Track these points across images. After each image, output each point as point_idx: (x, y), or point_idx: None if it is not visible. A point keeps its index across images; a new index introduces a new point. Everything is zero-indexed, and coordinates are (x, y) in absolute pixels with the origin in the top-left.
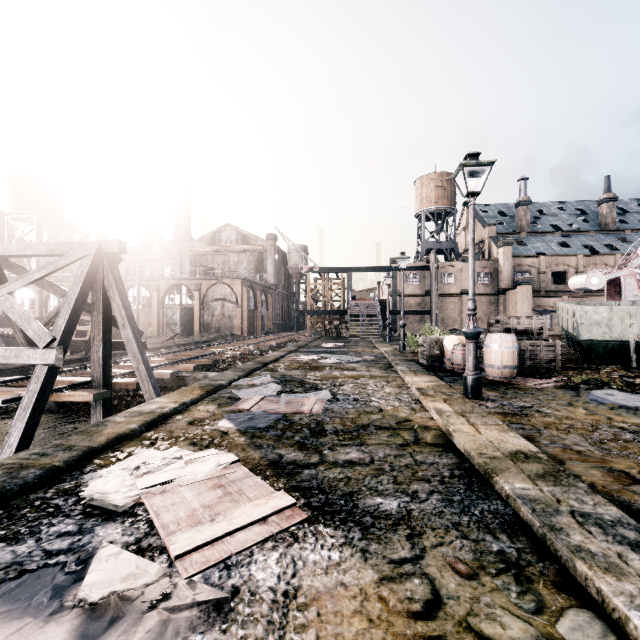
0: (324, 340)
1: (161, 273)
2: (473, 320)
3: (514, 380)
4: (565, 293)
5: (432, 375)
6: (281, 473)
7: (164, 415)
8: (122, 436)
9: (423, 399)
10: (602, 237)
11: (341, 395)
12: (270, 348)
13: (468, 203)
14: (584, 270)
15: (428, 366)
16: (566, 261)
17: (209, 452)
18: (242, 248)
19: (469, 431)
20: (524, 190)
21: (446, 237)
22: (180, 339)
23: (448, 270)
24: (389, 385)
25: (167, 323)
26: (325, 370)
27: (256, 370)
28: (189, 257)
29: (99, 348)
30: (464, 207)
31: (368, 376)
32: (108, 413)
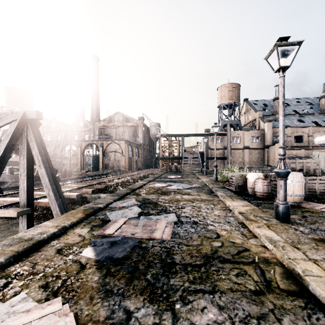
0: (169, 173)
1: (83, 138)
2: (283, 163)
3: (302, 204)
4: (302, 147)
5: (244, 200)
6: None
7: (40, 242)
8: None
9: (249, 224)
10: (322, 117)
11: (184, 217)
12: (139, 178)
13: (246, 99)
14: (312, 135)
15: (236, 191)
16: (302, 130)
17: (51, 307)
18: (125, 124)
19: (321, 275)
20: (278, 91)
21: (234, 118)
22: (92, 173)
23: (236, 135)
24: (216, 208)
25: (85, 164)
26: (171, 194)
27: (127, 194)
28: (98, 129)
29: (24, 181)
30: (244, 102)
31: (199, 199)
32: (31, 223)
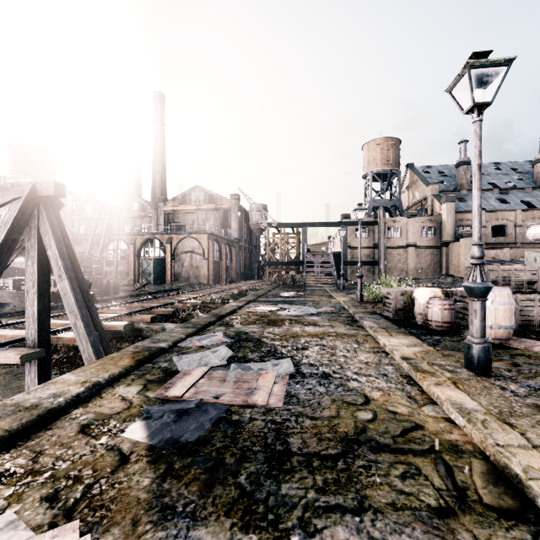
0: (282, 289)
1: (139, 229)
2: (480, 271)
3: (509, 342)
4: (504, 245)
5: (409, 335)
6: None
7: (51, 411)
8: None
9: (420, 378)
10: (538, 194)
11: (306, 366)
12: (232, 296)
13: (411, 165)
14: (522, 224)
15: (395, 320)
16: (505, 216)
17: None
18: (209, 207)
19: None
20: (464, 151)
21: (390, 196)
22: (152, 287)
23: (394, 225)
24: (362, 349)
25: (142, 273)
26: (284, 325)
27: (209, 325)
28: (163, 215)
29: (34, 302)
30: (407, 169)
31: (333, 334)
32: (45, 373)
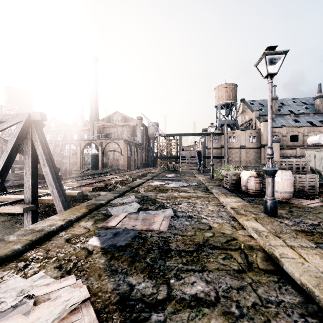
0: (167, 172)
1: (82, 137)
2: (271, 162)
3: (291, 200)
4: (297, 147)
5: (237, 196)
6: (128, 320)
7: (50, 233)
8: (2, 258)
9: (239, 217)
10: (317, 117)
11: (180, 212)
12: (138, 177)
13: (243, 99)
14: (307, 134)
15: (230, 189)
16: (297, 129)
17: (66, 282)
18: (124, 124)
19: (294, 257)
20: (274, 92)
21: (231, 118)
22: (91, 171)
23: (233, 135)
24: (210, 204)
25: (85, 163)
26: (168, 192)
27: (126, 192)
28: (97, 129)
29: (29, 179)
30: (241, 102)
31: (195, 196)
32: (35, 219)
